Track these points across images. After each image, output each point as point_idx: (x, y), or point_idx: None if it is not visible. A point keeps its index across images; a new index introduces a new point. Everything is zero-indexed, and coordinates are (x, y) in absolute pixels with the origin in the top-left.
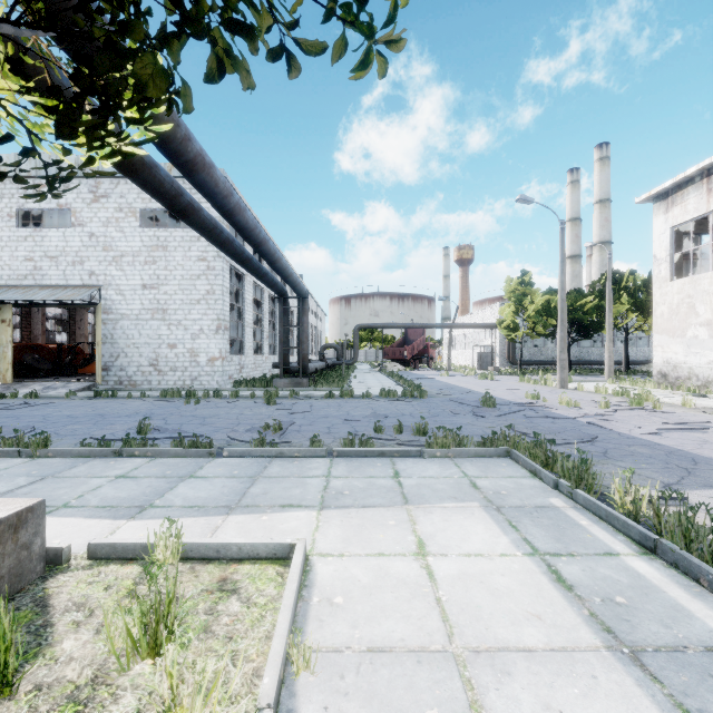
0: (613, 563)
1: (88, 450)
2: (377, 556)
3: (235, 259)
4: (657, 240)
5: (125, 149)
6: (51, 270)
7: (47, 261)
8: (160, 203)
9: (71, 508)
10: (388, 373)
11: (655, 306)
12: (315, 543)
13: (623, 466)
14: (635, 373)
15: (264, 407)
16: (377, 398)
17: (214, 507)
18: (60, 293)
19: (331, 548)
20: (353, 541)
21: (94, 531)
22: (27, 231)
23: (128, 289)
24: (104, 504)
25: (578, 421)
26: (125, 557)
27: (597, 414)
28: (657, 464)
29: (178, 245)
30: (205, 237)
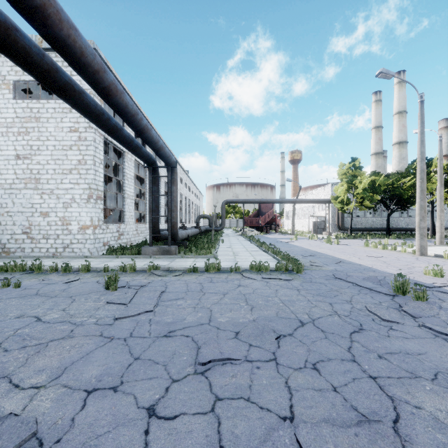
0: None
1: None
2: None
3: (41, 79)
4: None
5: None
6: None
7: None
8: None
9: None
10: (248, 237)
11: None
12: None
13: None
14: None
15: (97, 294)
16: (247, 273)
17: None
18: None
19: None
20: None
21: None
22: None
23: (2, 159)
24: None
25: None
26: None
27: None
28: None
29: (51, 116)
30: None
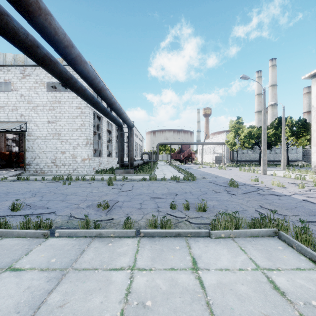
0: None
1: None
2: None
3: (88, 102)
4: (314, 97)
5: None
6: (1, 113)
7: None
8: (22, 51)
9: None
10: (173, 166)
11: (313, 132)
12: None
13: None
14: (292, 166)
15: (106, 186)
16: (169, 180)
17: None
18: (4, 125)
19: None
20: None
21: None
22: None
23: (40, 123)
24: None
25: (294, 198)
26: None
27: (303, 193)
28: None
29: (66, 100)
30: (65, 85)
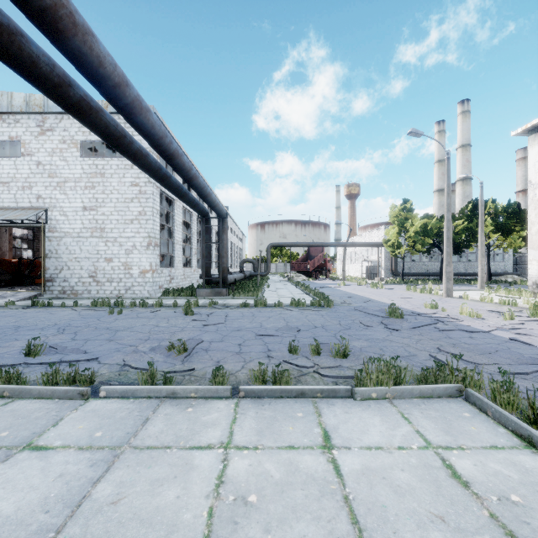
0: None
1: None
2: None
3: (152, 175)
4: (533, 167)
5: None
6: (4, 194)
7: None
8: (44, 93)
9: None
10: (295, 283)
11: (530, 225)
12: None
13: None
14: (497, 283)
15: (182, 317)
16: (288, 307)
17: None
18: (9, 214)
19: None
20: None
21: None
22: None
23: (70, 210)
24: None
25: (496, 336)
26: None
27: (511, 328)
28: None
29: (114, 172)
30: (113, 147)
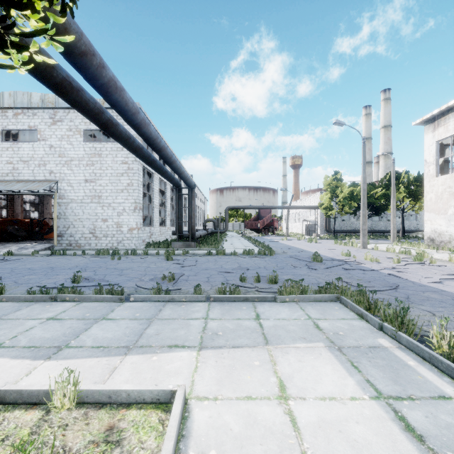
0: (449, 408)
1: (32, 296)
2: (245, 400)
3: (144, 160)
4: (427, 149)
5: (36, 57)
6: (24, 169)
7: (21, 164)
8: (87, 118)
9: (3, 348)
10: (247, 238)
11: (426, 194)
12: (194, 385)
13: (424, 309)
14: (409, 238)
15: (164, 262)
16: (241, 255)
17: (116, 347)
18: (30, 185)
19: (207, 391)
20: (225, 383)
21: (13, 372)
22: (8, 144)
23: (75, 182)
24: (30, 344)
25: (381, 272)
26: (30, 402)
27: (394, 268)
28: (449, 307)
29: (109, 153)
30: (122, 145)
